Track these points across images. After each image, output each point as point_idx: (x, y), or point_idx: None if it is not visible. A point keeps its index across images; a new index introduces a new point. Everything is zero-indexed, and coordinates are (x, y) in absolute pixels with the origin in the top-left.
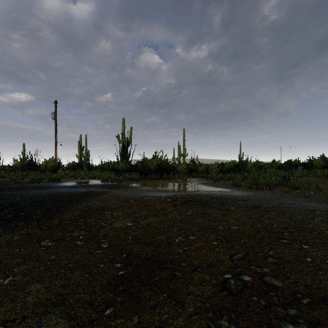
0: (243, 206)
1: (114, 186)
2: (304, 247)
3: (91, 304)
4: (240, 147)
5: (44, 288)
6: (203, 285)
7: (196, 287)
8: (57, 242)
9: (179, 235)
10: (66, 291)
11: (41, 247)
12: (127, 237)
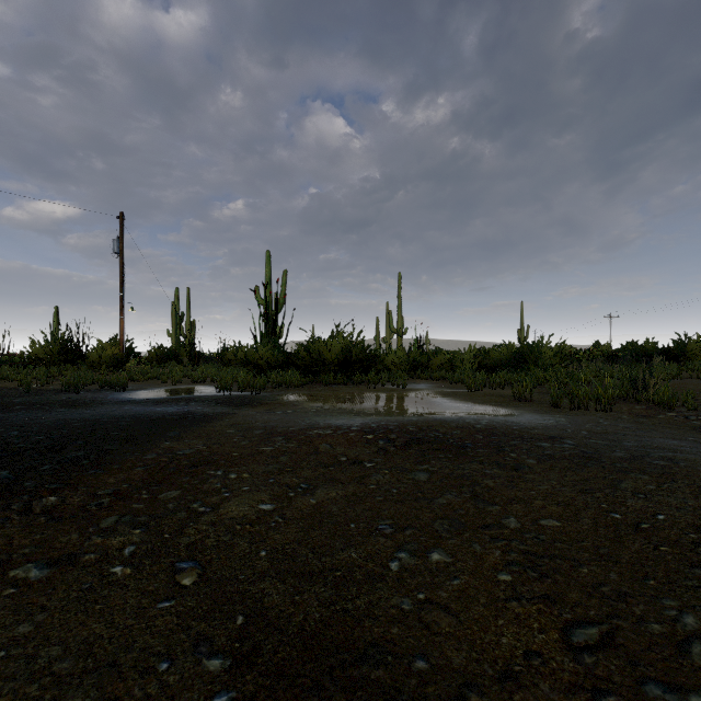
0: (554, 456)
1: (244, 401)
2: None
3: None
4: (522, 315)
5: None
6: None
7: None
8: (57, 569)
9: (398, 546)
10: None
11: (5, 586)
12: (256, 552)
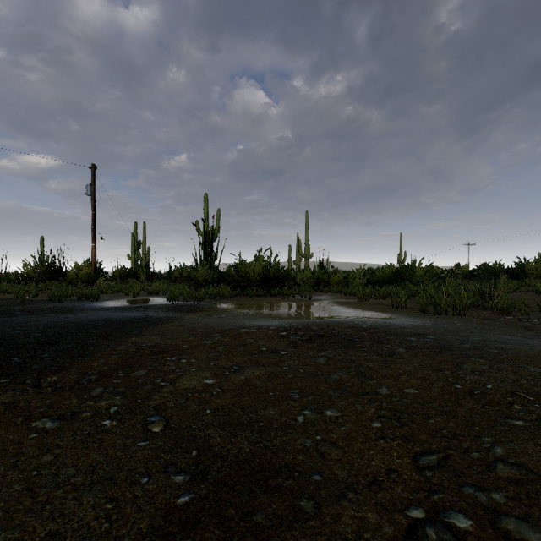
0: (418, 347)
1: (188, 308)
2: None
3: None
4: (401, 243)
5: None
6: None
7: None
8: (64, 422)
9: (303, 407)
10: None
11: (30, 432)
12: (203, 410)
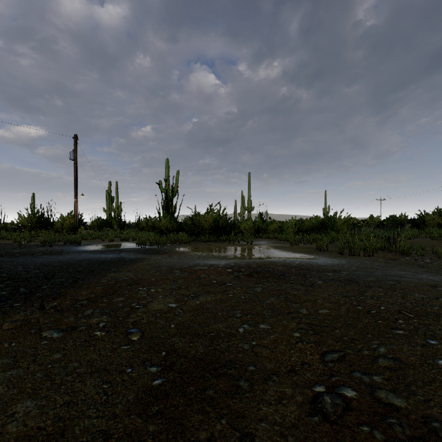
0: (333, 280)
1: (154, 251)
2: (431, 342)
3: (108, 437)
4: (325, 199)
5: (37, 408)
6: (283, 405)
7: (272, 407)
8: (66, 333)
9: (243, 322)
10: (71, 413)
11: (42, 340)
12: (169, 325)
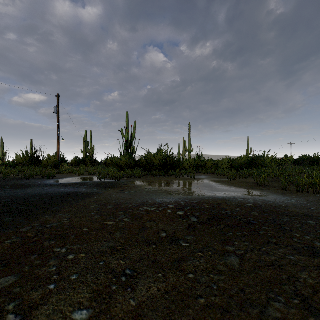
0: None
1: (110, 185)
2: None
3: None
4: (248, 142)
5: None
6: None
7: None
8: None
9: None
10: None
11: None
12: None
